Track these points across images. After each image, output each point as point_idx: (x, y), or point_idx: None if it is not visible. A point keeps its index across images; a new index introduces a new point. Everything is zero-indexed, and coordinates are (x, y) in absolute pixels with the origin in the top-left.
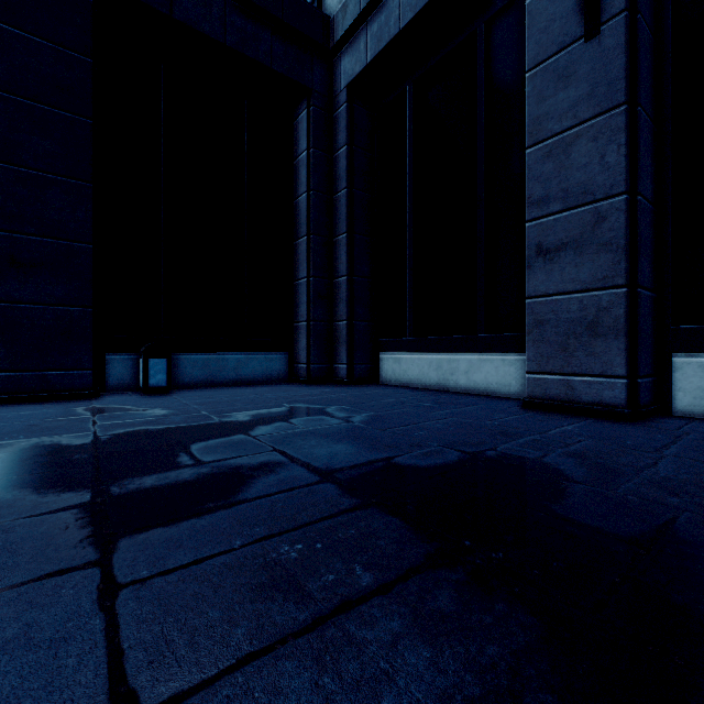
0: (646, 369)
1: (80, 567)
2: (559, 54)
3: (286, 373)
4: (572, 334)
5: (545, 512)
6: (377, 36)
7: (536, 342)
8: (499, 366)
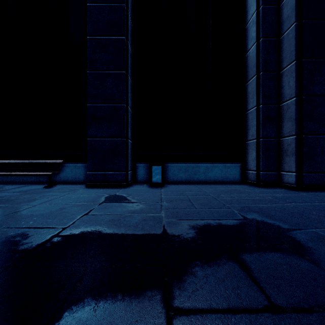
0: None
1: None
2: None
3: (239, 177)
4: None
5: None
6: None
7: None
8: None
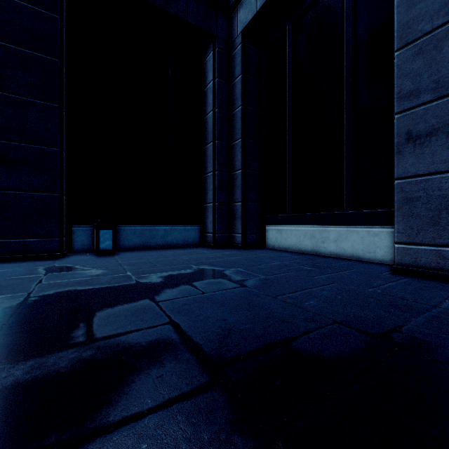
0: None
1: None
2: None
3: (198, 240)
4: (444, 210)
5: None
6: None
7: (405, 217)
8: (365, 237)
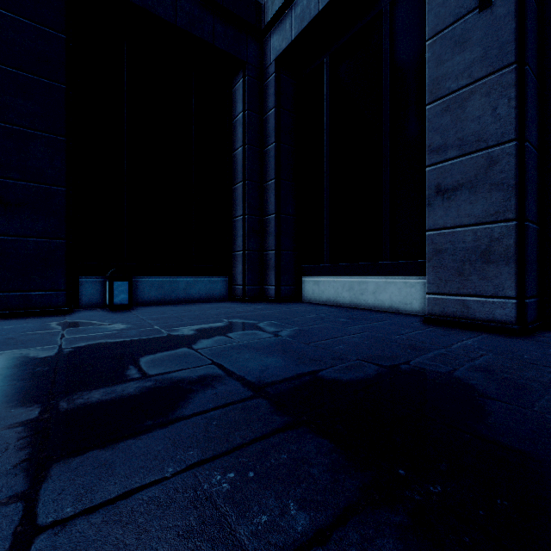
0: (532, 290)
1: (4, 501)
2: (455, 24)
3: (226, 293)
4: (467, 261)
5: (470, 433)
6: (300, 17)
7: (435, 268)
8: (402, 288)
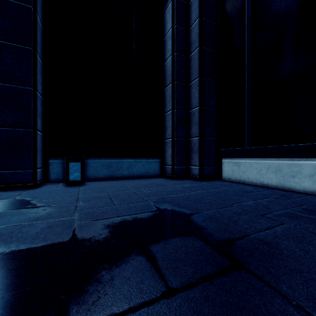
0: None
1: None
2: None
3: (159, 171)
4: None
5: None
6: None
7: None
8: None
